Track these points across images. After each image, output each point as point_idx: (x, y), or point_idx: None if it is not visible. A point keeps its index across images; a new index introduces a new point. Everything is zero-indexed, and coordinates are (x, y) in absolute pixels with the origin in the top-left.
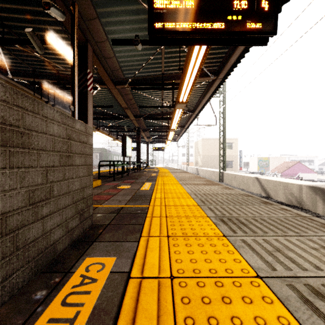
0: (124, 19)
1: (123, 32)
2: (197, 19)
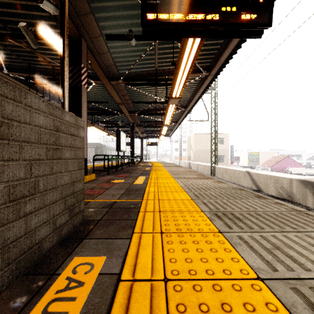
0: (118, 14)
1: (117, 27)
2: (191, 10)
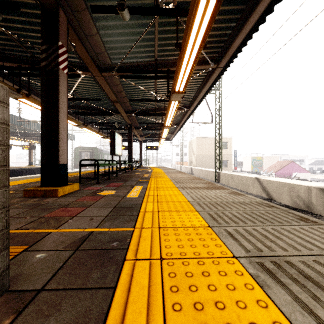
0: None
1: None
2: None
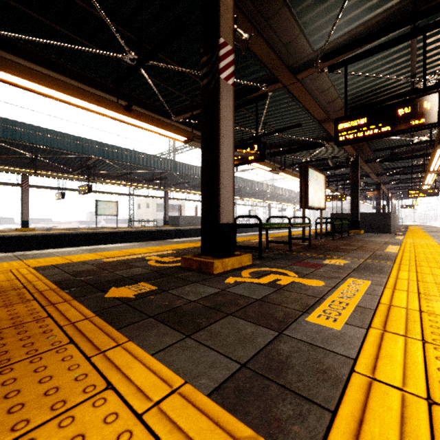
0: None
1: None
2: (419, 194)
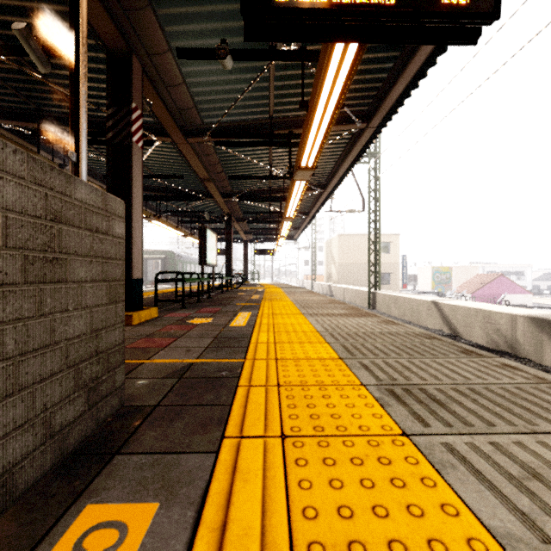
0: (200, 11)
1: (198, 36)
2: None
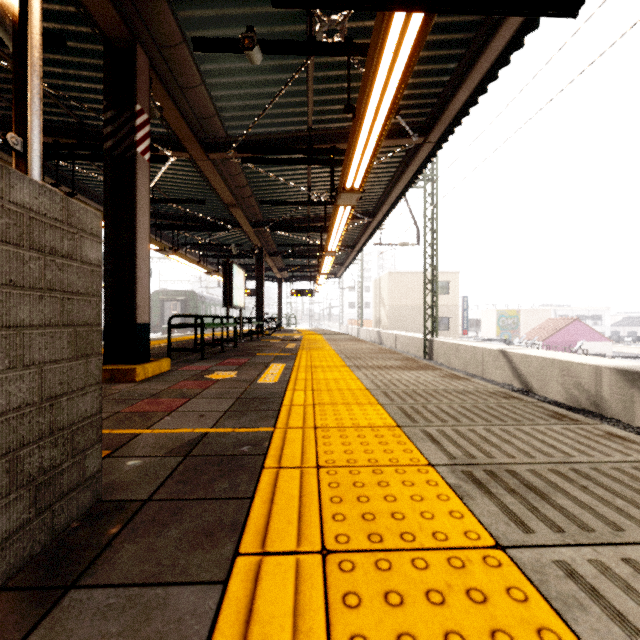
0: None
1: (219, 24)
2: None
